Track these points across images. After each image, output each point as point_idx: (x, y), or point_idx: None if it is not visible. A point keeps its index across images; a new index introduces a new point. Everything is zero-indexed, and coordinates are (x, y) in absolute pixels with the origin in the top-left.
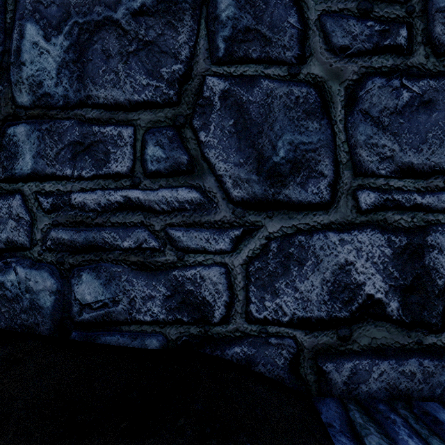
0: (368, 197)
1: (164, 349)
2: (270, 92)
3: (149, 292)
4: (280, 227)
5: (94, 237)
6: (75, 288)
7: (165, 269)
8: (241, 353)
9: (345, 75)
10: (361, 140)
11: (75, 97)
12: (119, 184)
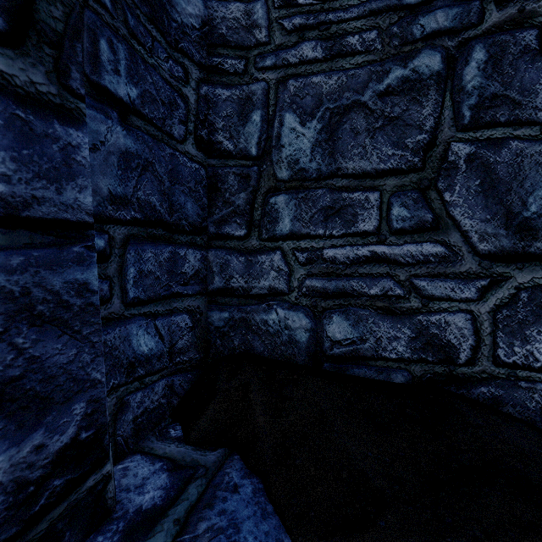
0: None
1: (409, 383)
2: (519, 152)
3: (394, 333)
4: (531, 277)
5: (344, 285)
6: (326, 327)
7: (409, 314)
8: (488, 393)
9: None
10: None
11: (326, 170)
12: (366, 241)
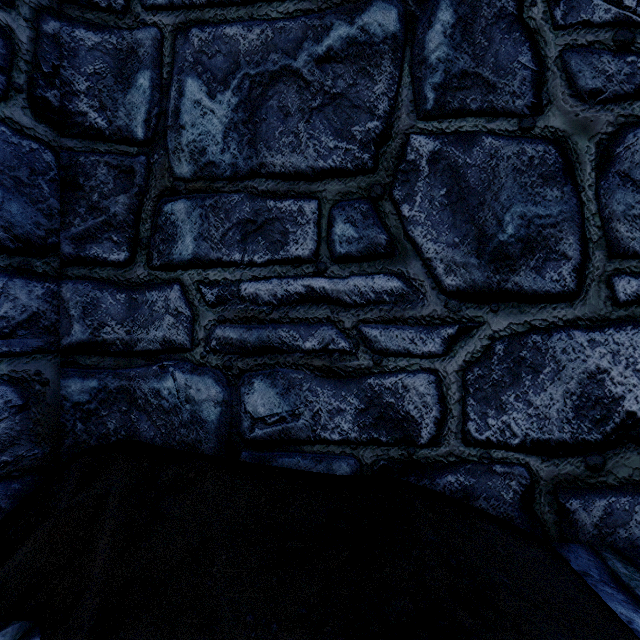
0: (629, 284)
1: (356, 475)
2: (494, 153)
3: (337, 404)
4: (508, 323)
5: (269, 336)
6: (245, 398)
7: (357, 376)
8: (456, 483)
9: (596, 127)
10: (618, 210)
11: (245, 166)
12: (299, 271)
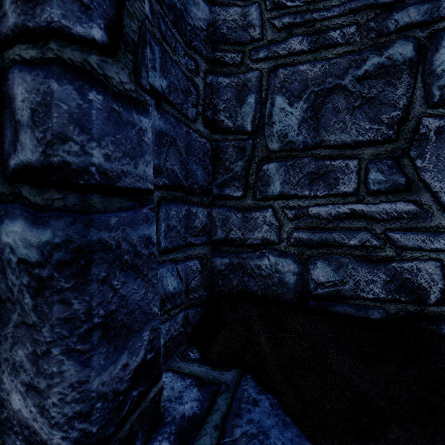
0: None
1: (384, 319)
2: None
3: (371, 277)
4: None
5: (326, 237)
6: (311, 271)
7: (385, 261)
8: None
9: None
10: None
11: (311, 142)
12: (346, 200)
